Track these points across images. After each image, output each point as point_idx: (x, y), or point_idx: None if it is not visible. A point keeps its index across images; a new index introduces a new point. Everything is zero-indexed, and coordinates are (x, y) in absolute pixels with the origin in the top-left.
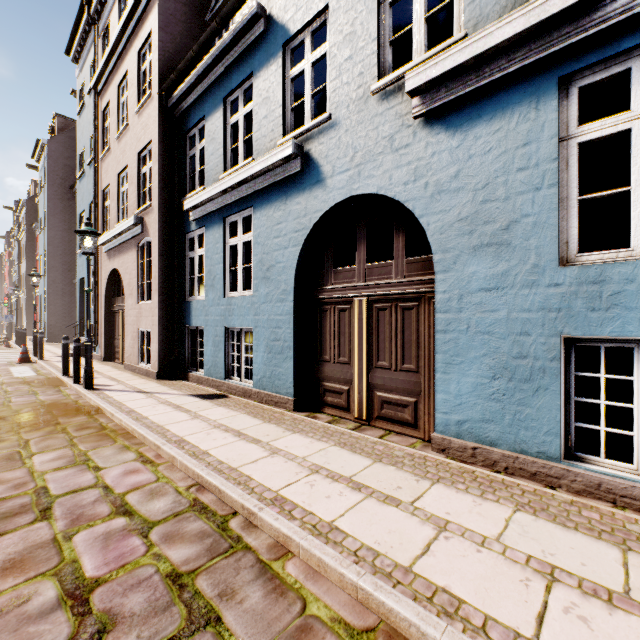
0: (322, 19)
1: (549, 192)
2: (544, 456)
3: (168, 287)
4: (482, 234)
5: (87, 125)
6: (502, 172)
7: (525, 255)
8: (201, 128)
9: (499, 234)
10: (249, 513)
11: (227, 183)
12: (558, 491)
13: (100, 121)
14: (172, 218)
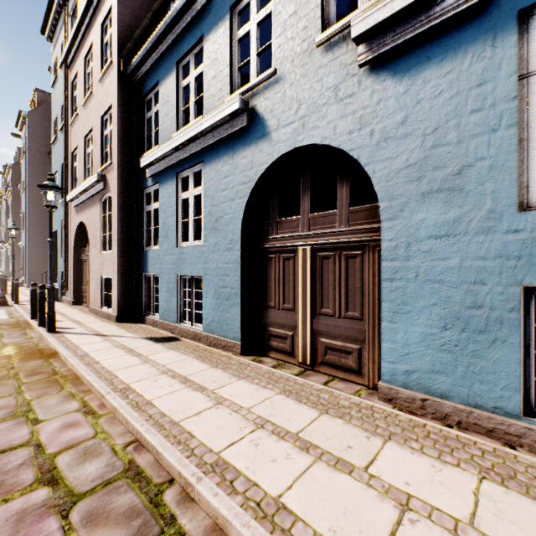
0: None
1: (507, 133)
2: (502, 412)
3: (127, 238)
4: (432, 180)
5: (59, 95)
6: (454, 115)
7: (480, 200)
8: (157, 92)
9: (450, 179)
10: (186, 483)
11: (179, 140)
12: (519, 451)
13: (70, 91)
14: (131, 175)
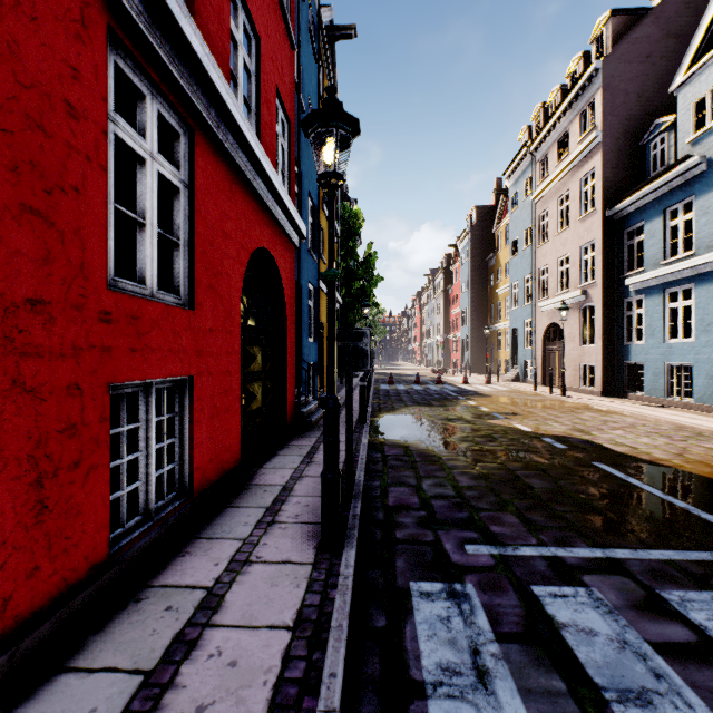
0: None
1: None
2: None
3: (608, 336)
4: None
5: (521, 222)
6: None
7: None
8: (638, 227)
9: None
10: (712, 432)
11: (669, 270)
12: None
13: (536, 221)
14: (611, 289)
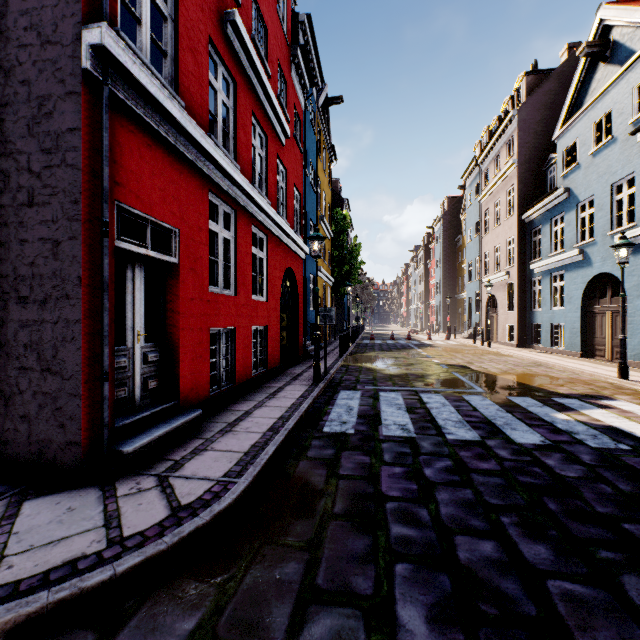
0: (592, 198)
1: None
2: None
3: (522, 304)
4: (639, 291)
5: (473, 216)
6: None
7: None
8: (539, 228)
9: None
10: (546, 363)
11: (550, 261)
12: None
13: (482, 217)
14: (524, 271)
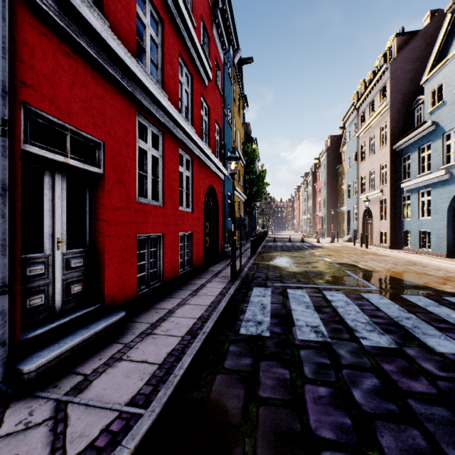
0: None
1: None
2: None
3: (393, 215)
4: None
5: (352, 148)
6: None
7: None
8: (408, 155)
9: None
10: (420, 263)
11: (419, 180)
12: None
13: (359, 149)
14: (395, 189)
